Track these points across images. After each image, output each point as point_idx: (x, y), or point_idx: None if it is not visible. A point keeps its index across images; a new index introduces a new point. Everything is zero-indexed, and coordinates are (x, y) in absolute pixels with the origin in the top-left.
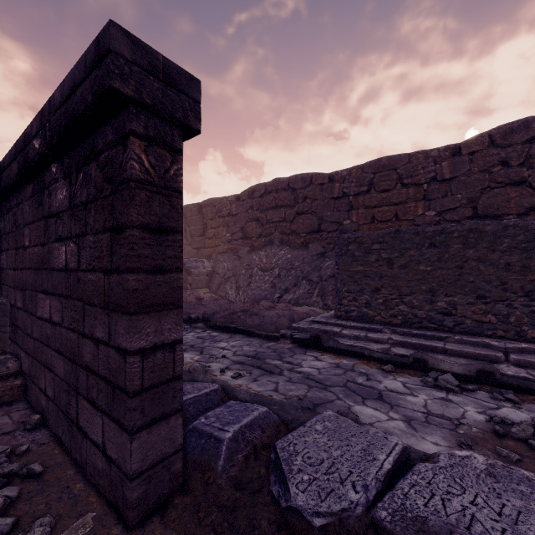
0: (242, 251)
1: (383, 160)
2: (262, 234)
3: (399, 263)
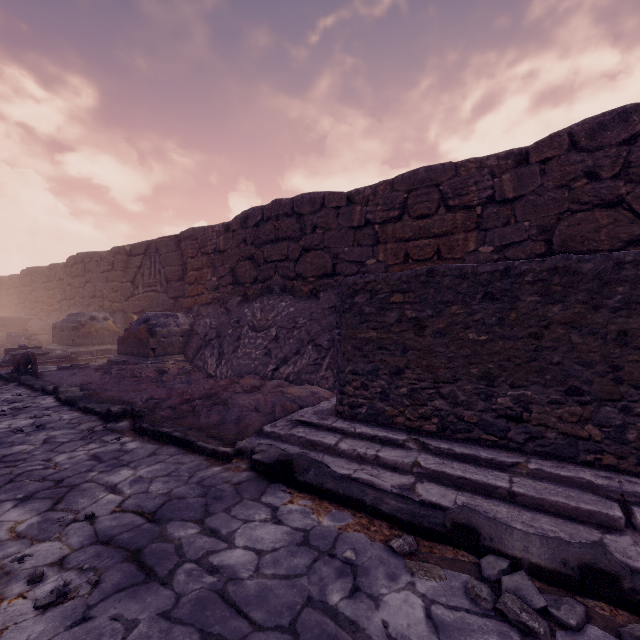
0: (232, 301)
1: (420, 173)
2: (258, 278)
3: (435, 327)
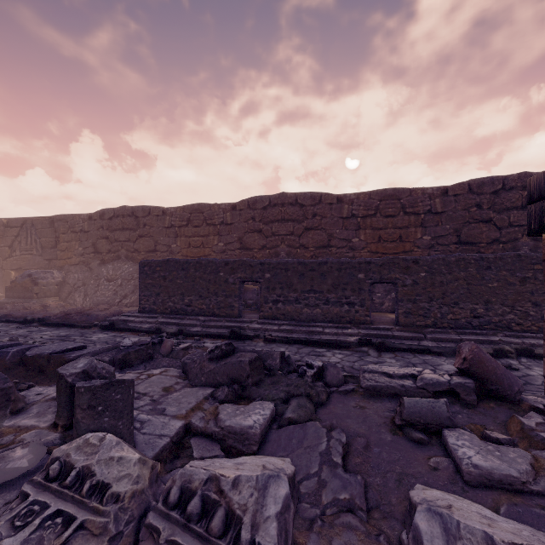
0: (94, 264)
1: (195, 206)
2: (111, 250)
3: (169, 279)
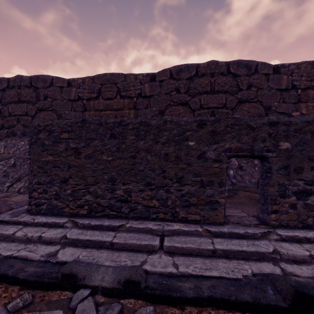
0: None
1: (107, 75)
2: (4, 125)
3: (86, 153)
